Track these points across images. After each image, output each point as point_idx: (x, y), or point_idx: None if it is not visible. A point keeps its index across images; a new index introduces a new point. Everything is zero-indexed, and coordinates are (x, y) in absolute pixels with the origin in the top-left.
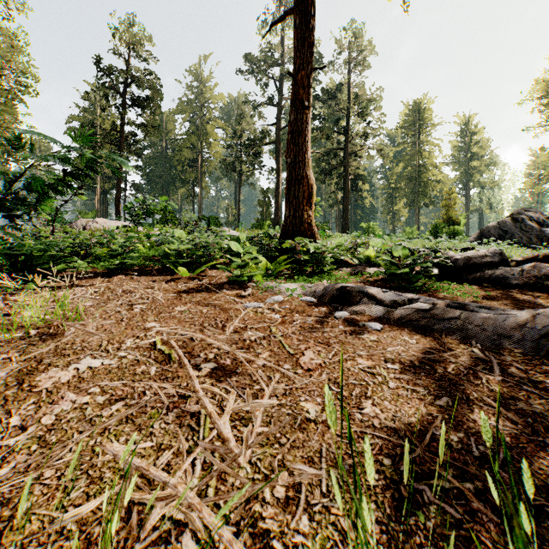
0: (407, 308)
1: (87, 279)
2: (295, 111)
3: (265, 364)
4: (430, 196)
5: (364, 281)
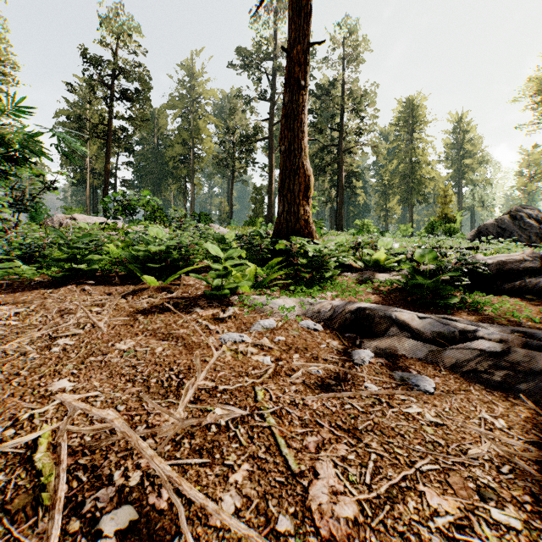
0: (463, 347)
1: (25, 290)
2: (290, 92)
3: (238, 513)
4: (423, 194)
5: (377, 292)
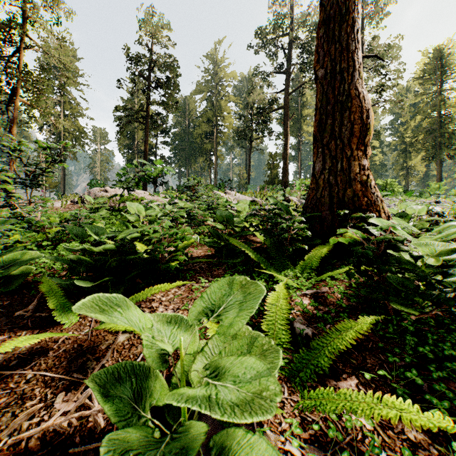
0: None
1: None
2: None
3: None
4: (455, 148)
5: None
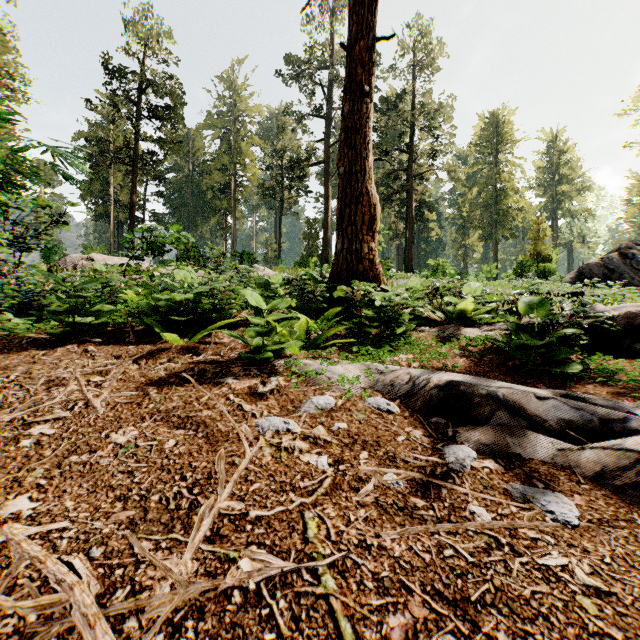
0: (610, 446)
1: (12, 352)
2: (351, 100)
3: None
4: (510, 228)
5: (466, 354)
